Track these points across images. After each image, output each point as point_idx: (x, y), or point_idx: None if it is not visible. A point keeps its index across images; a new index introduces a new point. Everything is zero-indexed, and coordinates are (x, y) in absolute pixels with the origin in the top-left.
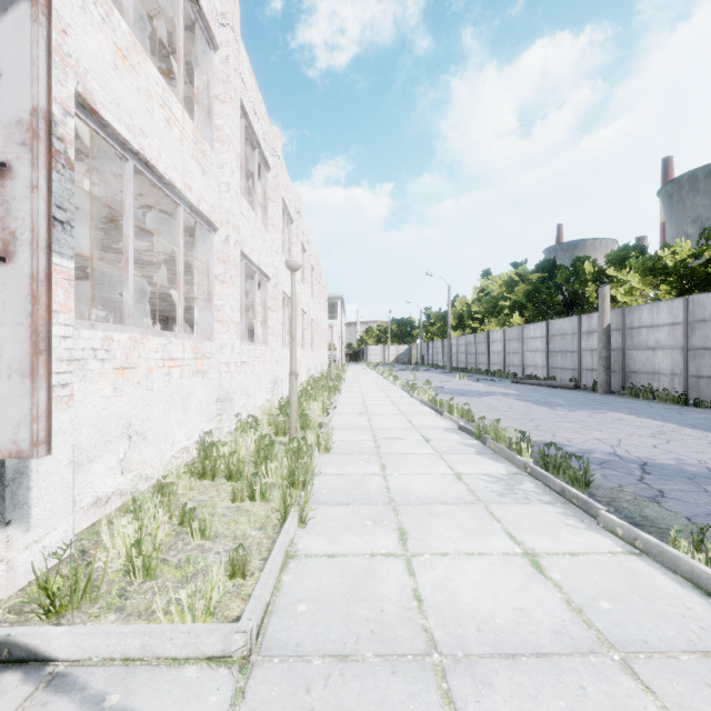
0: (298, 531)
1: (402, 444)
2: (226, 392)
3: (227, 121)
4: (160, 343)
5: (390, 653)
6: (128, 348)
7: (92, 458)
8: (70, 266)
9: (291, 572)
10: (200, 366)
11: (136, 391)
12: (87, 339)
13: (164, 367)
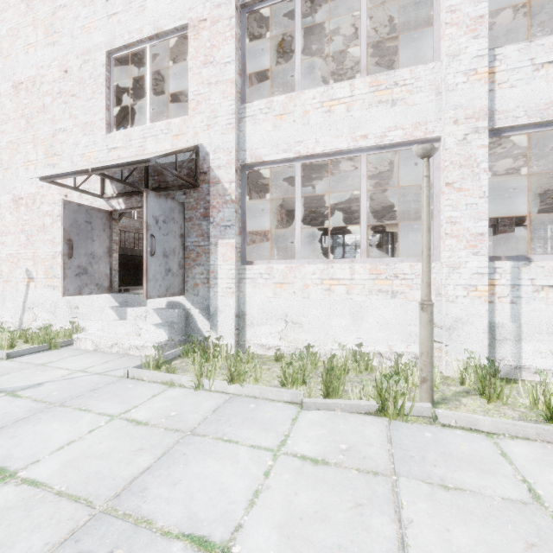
0: (195, 390)
1: (498, 547)
2: (443, 318)
3: (443, 8)
4: (318, 268)
5: (78, 397)
6: (285, 272)
7: (260, 324)
8: (233, 241)
9: (157, 385)
10: (386, 286)
11: (292, 297)
12: (257, 269)
13: (324, 284)
